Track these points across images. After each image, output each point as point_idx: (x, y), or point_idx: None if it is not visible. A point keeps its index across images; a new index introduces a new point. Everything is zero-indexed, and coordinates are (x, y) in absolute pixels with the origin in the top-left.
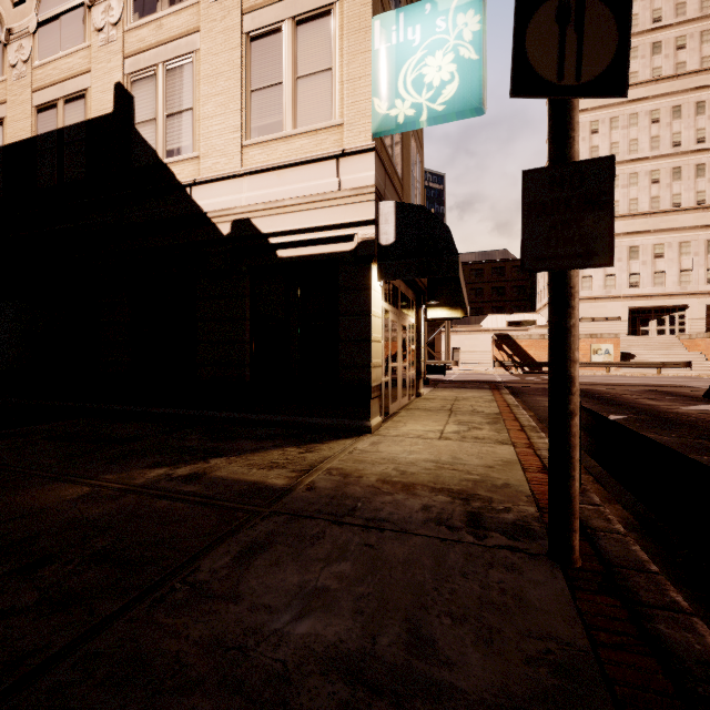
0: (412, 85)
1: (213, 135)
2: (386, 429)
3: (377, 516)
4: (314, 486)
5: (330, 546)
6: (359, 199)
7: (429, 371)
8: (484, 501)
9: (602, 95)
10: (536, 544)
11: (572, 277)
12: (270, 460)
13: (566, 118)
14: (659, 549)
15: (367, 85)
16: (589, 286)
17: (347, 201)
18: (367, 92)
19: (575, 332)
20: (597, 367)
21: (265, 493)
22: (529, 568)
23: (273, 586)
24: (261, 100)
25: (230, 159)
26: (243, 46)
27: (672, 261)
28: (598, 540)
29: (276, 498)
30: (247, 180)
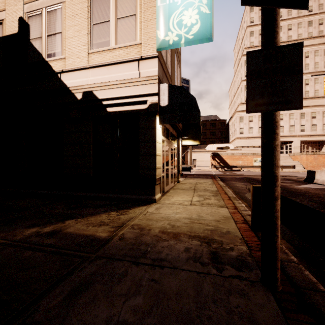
0: (176, 25)
1: (72, 47)
2: (163, 200)
3: (159, 257)
4: (123, 237)
5: (130, 282)
6: (150, 82)
7: (183, 170)
8: (218, 243)
9: (294, 7)
10: (252, 273)
11: (277, 116)
12: (100, 220)
13: (273, 19)
14: (312, 268)
15: (154, 24)
16: (252, 132)
17: (143, 83)
18: (154, 27)
19: (278, 148)
20: (256, 168)
21: (94, 243)
22: (253, 293)
23: (88, 322)
24: (98, 29)
25: (81, 59)
26: (89, 0)
27: (286, 121)
28: (285, 268)
29: (100, 246)
30: (91, 70)
